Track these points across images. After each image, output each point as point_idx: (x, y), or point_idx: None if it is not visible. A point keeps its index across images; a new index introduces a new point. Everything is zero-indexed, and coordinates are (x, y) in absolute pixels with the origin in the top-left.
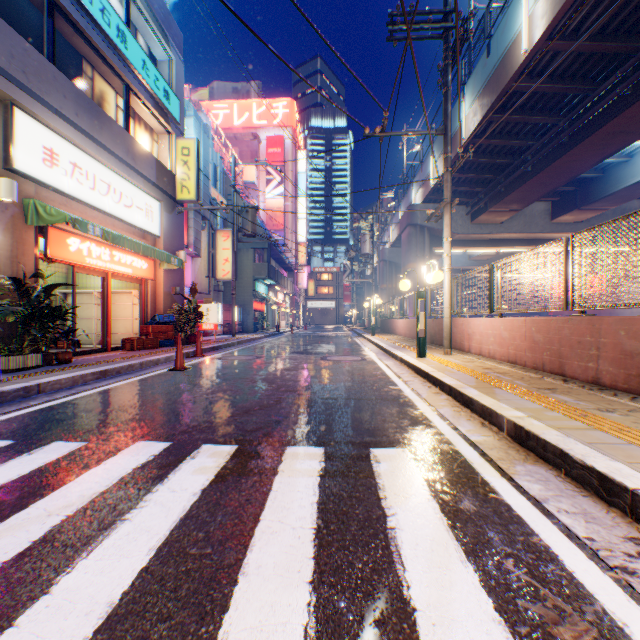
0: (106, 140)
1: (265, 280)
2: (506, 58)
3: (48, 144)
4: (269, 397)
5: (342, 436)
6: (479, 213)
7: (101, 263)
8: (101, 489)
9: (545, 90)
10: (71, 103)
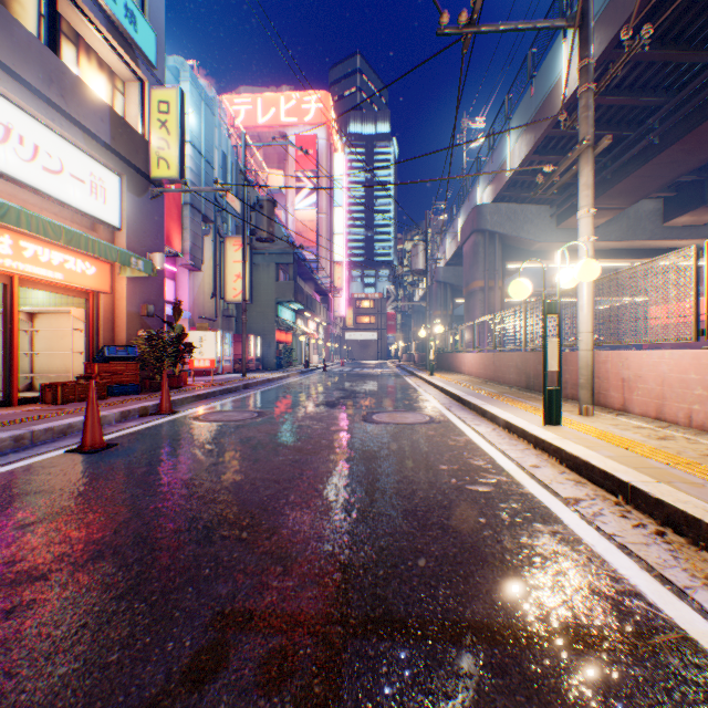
0: None
1: (291, 304)
2: None
3: None
4: (196, 611)
5: None
6: (570, 213)
7: None
8: None
9: None
10: None
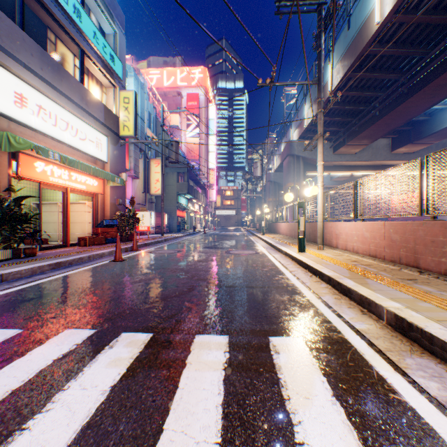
0: (65, 89)
1: (185, 195)
2: (362, 29)
3: (18, 90)
4: (184, 285)
5: (244, 324)
6: (339, 146)
7: (61, 181)
8: (15, 386)
9: (391, 53)
10: (37, 60)
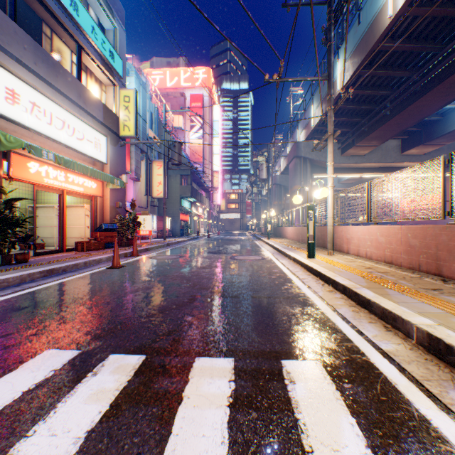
0: (61, 86)
1: (189, 198)
2: (374, 24)
3: (10, 86)
4: (185, 295)
5: (251, 343)
6: (348, 148)
7: (57, 183)
8: None
9: (404, 49)
10: (30, 54)
